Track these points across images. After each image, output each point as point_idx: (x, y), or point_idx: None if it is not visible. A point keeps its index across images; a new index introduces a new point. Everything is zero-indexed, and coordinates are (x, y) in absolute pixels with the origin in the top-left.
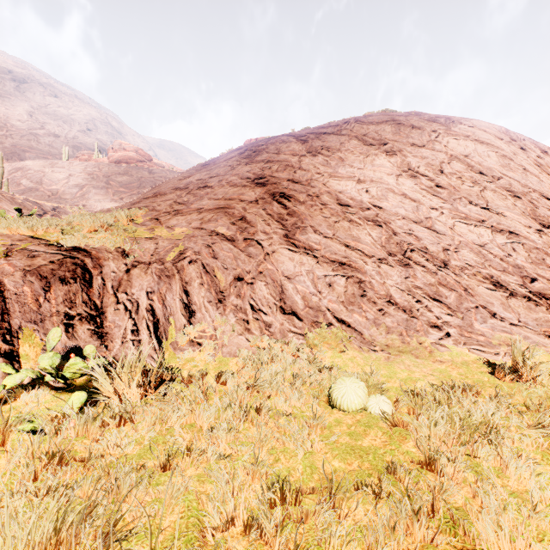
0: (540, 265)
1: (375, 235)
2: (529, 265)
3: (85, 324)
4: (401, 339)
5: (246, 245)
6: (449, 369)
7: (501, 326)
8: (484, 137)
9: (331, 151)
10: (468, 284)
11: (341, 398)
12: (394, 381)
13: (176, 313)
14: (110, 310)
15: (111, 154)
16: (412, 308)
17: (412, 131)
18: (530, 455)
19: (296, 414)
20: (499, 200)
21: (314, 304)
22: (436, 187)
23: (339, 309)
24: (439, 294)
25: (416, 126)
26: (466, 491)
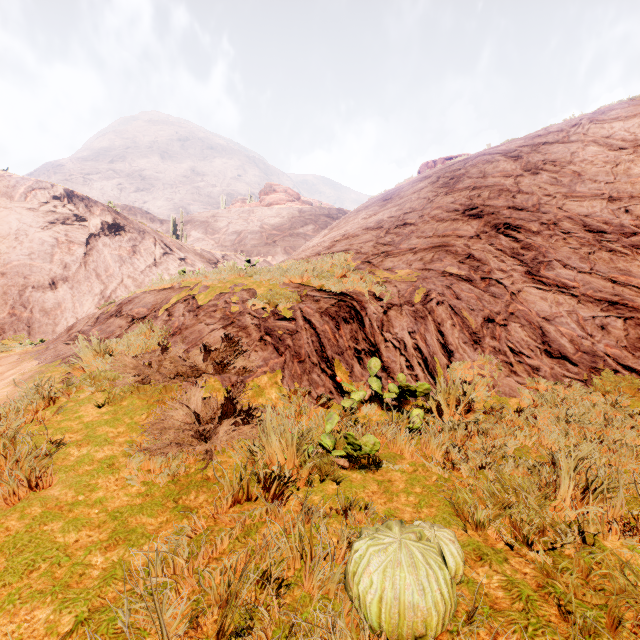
0: None
1: None
2: None
3: (369, 358)
4: None
5: (485, 285)
6: None
7: None
8: None
9: (558, 165)
10: None
11: None
12: None
13: (437, 352)
14: (382, 347)
15: (262, 197)
16: None
17: None
18: None
19: None
20: None
21: (586, 348)
22: None
23: (622, 355)
24: None
25: None
26: None
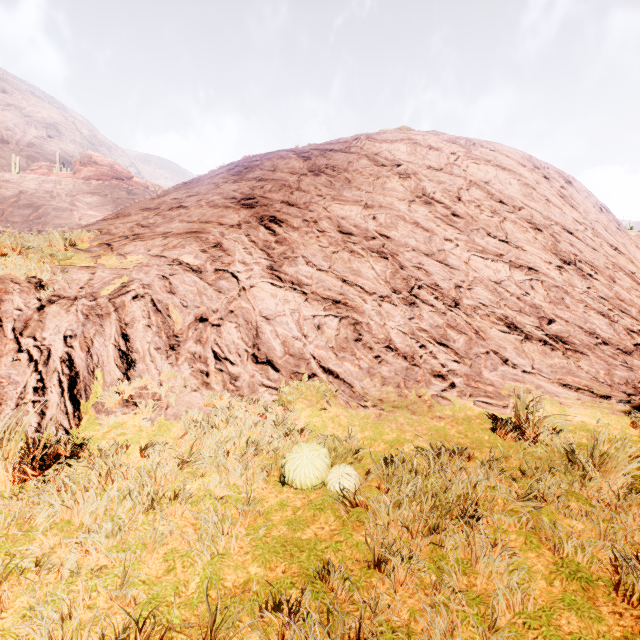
0: (558, 304)
1: (380, 268)
2: (548, 305)
3: None
4: (398, 392)
5: (216, 277)
6: (449, 426)
7: (512, 375)
8: (506, 162)
9: (337, 171)
10: (480, 325)
11: (293, 471)
12: (377, 445)
13: (107, 364)
14: (5, 361)
15: (77, 168)
16: (414, 354)
17: (430, 152)
18: (512, 537)
19: (230, 497)
20: (520, 233)
21: (296, 351)
22: (452, 216)
23: (326, 357)
24: (446, 337)
25: (434, 147)
26: (417, 598)
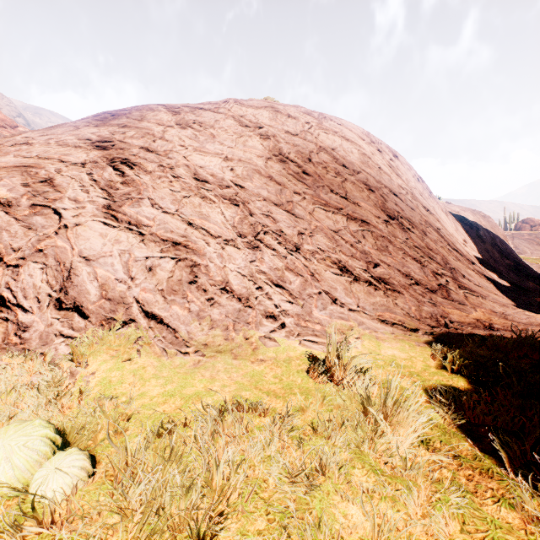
0: (383, 251)
1: (229, 214)
2: (375, 252)
3: None
4: (226, 335)
5: (30, 213)
6: (268, 370)
7: (339, 313)
8: (349, 135)
9: (203, 127)
10: (317, 268)
11: None
12: (172, 402)
13: None
14: None
15: None
16: (250, 295)
17: (288, 119)
18: None
19: None
20: (357, 192)
21: (116, 294)
22: (302, 174)
23: (153, 300)
24: (283, 279)
25: (292, 116)
26: None
